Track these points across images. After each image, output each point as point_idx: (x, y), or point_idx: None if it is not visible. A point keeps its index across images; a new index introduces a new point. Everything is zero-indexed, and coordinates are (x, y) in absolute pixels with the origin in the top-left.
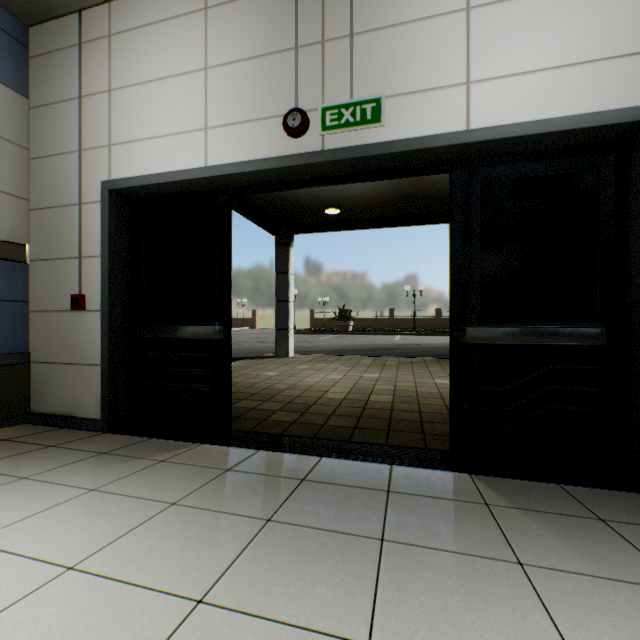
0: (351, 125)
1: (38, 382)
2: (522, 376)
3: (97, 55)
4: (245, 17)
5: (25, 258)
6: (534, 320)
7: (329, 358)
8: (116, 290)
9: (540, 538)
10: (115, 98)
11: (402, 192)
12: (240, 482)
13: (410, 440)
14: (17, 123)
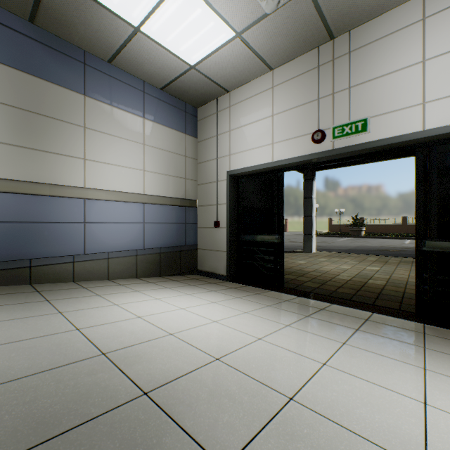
0: (349, 134)
1: (200, 257)
2: None
3: (224, 116)
4: (292, 88)
5: (196, 205)
6: None
7: (342, 255)
8: (231, 218)
9: (445, 346)
10: (232, 134)
11: None
12: (293, 305)
13: (389, 304)
14: (194, 150)
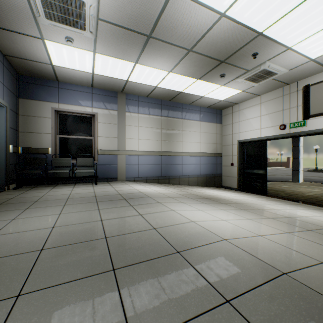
0: (297, 127)
1: (223, 180)
2: None
3: (236, 114)
4: (270, 104)
5: (221, 155)
6: None
7: (322, 184)
8: (239, 162)
9: None
10: (240, 123)
11: None
12: (267, 198)
13: (321, 203)
14: (220, 130)
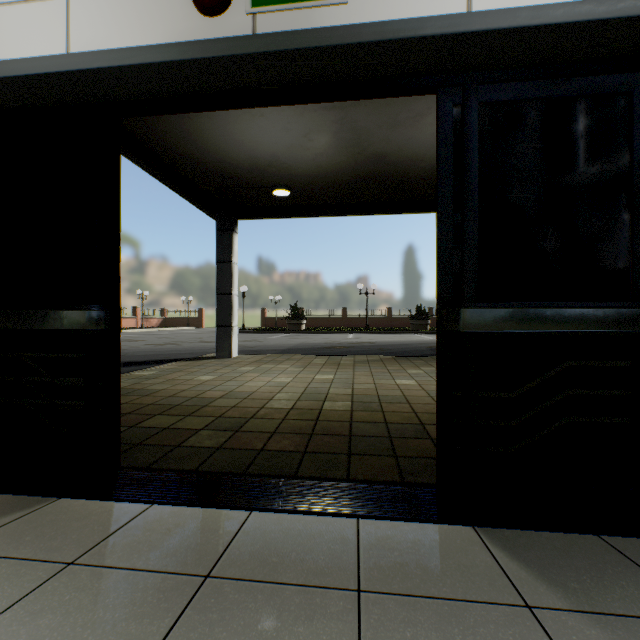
0: None
1: None
2: (534, 377)
3: None
4: None
5: None
6: (549, 299)
7: (278, 358)
8: None
9: None
10: None
11: (358, 173)
12: (75, 602)
13: (380, 469)
14: None
